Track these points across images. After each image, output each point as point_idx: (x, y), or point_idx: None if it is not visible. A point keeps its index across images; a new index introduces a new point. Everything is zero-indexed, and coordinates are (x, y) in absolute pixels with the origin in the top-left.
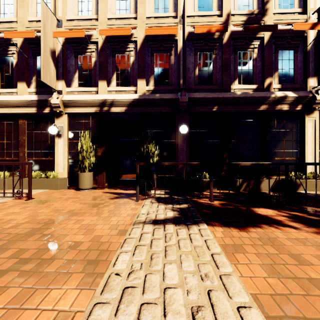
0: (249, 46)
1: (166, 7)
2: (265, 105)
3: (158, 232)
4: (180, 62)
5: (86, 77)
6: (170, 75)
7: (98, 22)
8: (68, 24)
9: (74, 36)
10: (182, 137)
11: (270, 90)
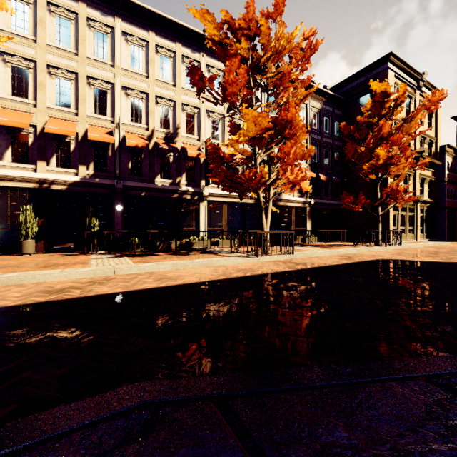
0: (167, 154)
1: (104, 111)
2: (176, 194)
3: (105, 259)
4: (117, 157)
5: (21, 153)
6: (108, 164)
7: (38, 109)
8: (0, 102)
9: (18, 126)
10: (118, 212)
11: (180, 185)
